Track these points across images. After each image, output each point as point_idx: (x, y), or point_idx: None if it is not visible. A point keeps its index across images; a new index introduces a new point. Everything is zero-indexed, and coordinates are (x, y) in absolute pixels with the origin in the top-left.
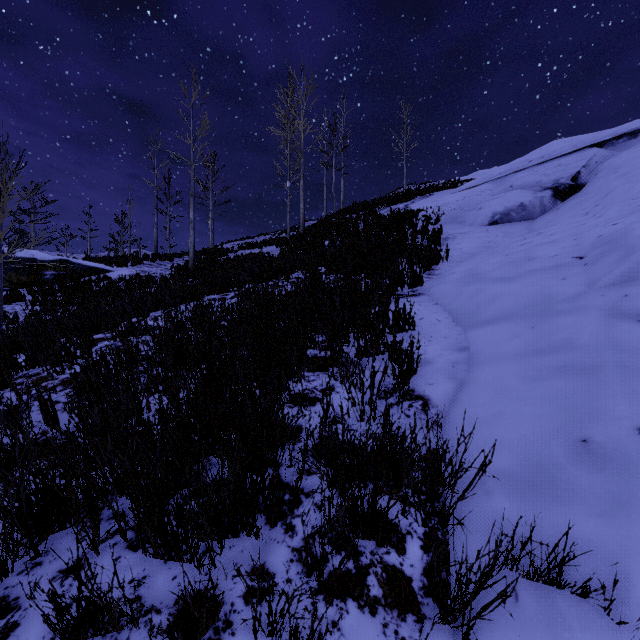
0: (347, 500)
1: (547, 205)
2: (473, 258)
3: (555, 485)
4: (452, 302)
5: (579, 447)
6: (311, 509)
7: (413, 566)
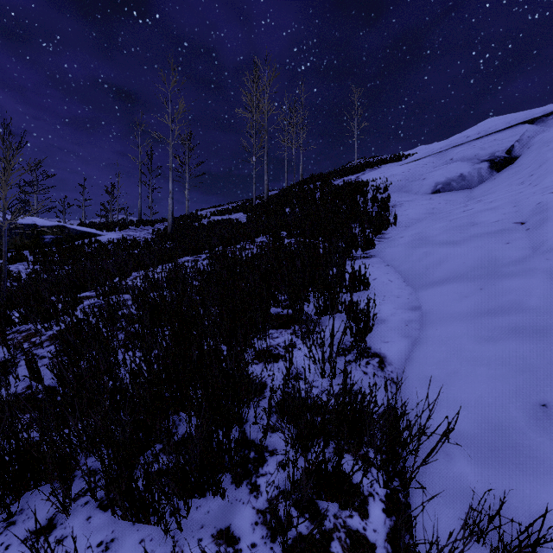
0: (311, 464)
1: (484, 175)
2: (419, 223)
3: (517, 451)
4: (402, 264)
5: (539, 412)
6: (275, 468)
7: (376, 531)
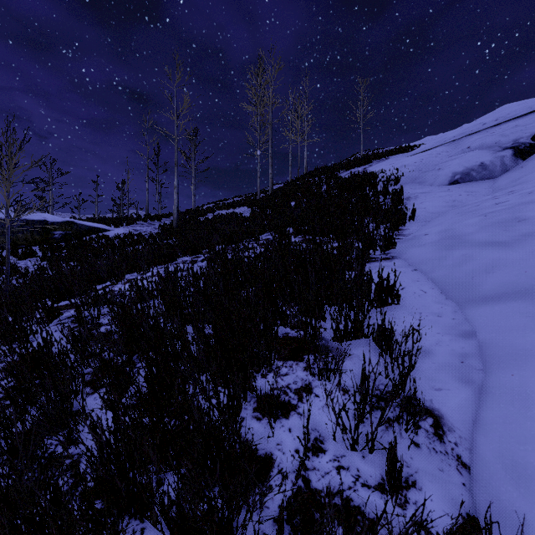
0: None
1: (508, 164)
2: (441, 218)
3: None
4: (435, 269)
5: None
6: None
7: None
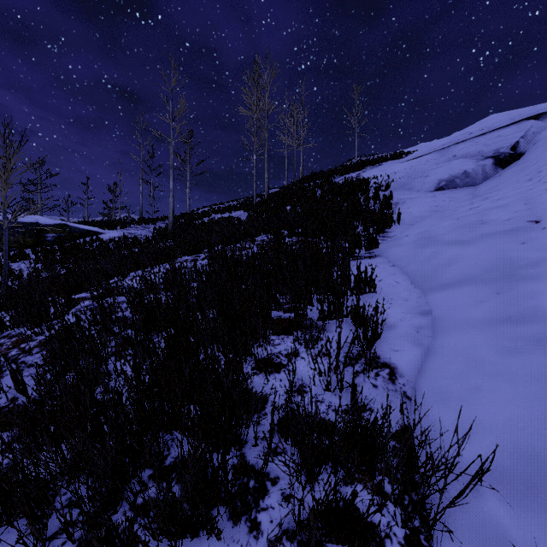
0: (319, 504)
1: (489, 172)
2: (423, 221)
3: None
4: (409, 264)
5: None
6: (278, 500)
7: None
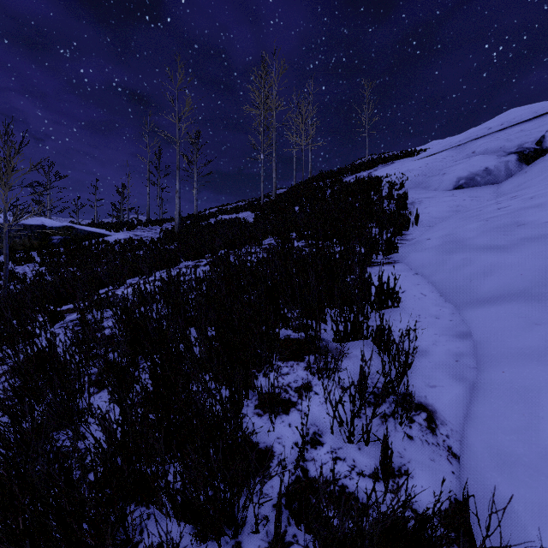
0: None
1: (512, 169)
2: (444, 222)
3: None
4: (435, 272)
5: None
6: None
7: None
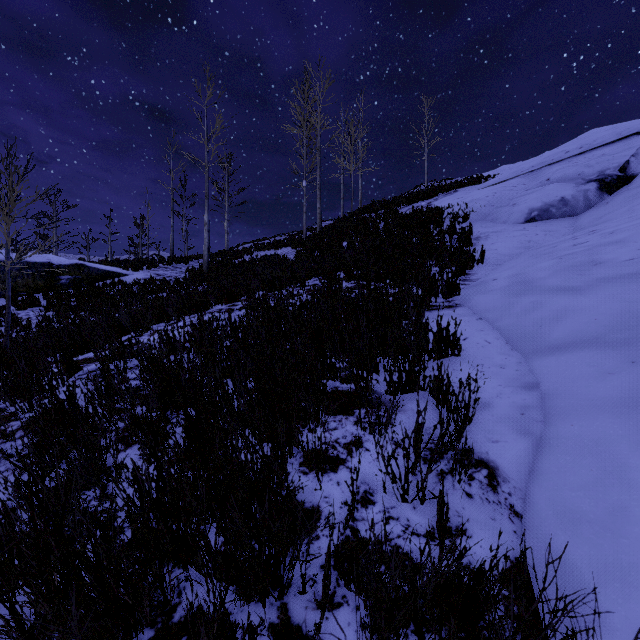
0: None
1: (592, 199)
2: (513, 260)
3: None
4: (501, 317)
5: None
6: None
7: None
